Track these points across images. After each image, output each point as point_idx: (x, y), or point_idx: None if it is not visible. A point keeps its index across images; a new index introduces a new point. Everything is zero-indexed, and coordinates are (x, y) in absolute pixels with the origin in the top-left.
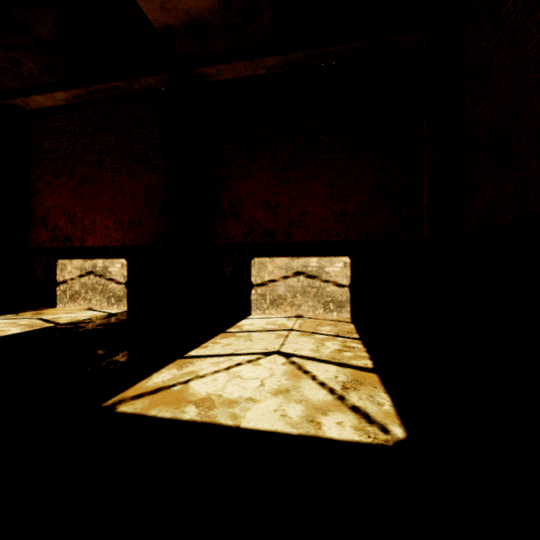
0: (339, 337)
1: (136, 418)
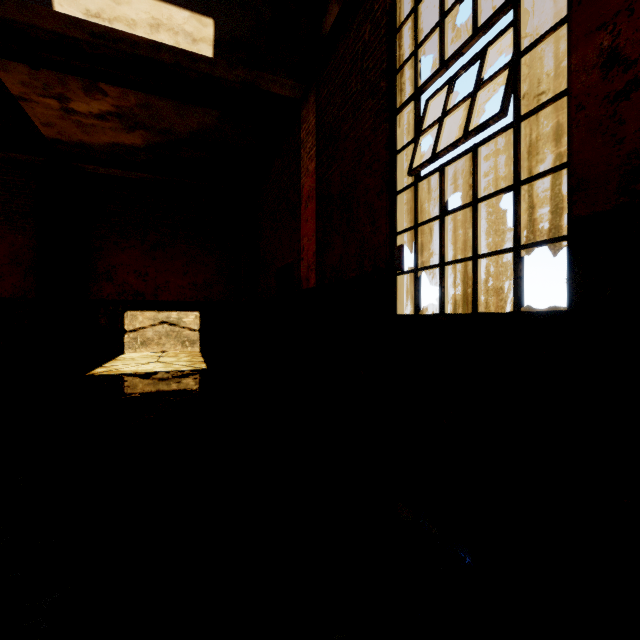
0: (191, 356)
1: (108, 374)
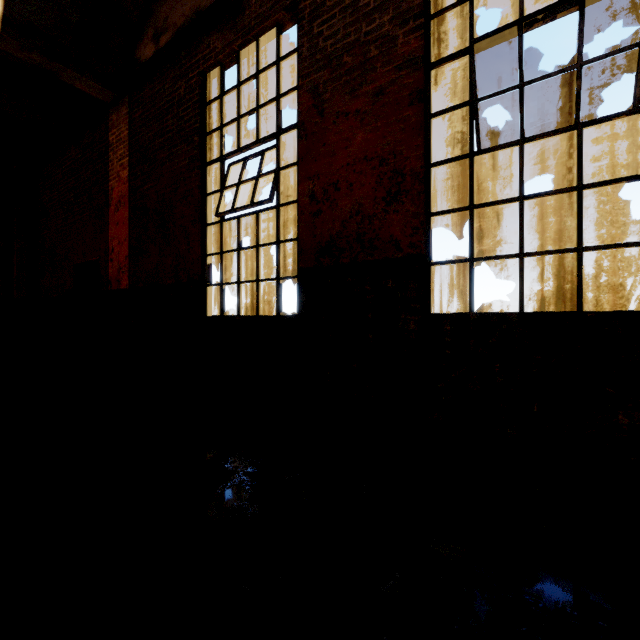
0: None
1: None
